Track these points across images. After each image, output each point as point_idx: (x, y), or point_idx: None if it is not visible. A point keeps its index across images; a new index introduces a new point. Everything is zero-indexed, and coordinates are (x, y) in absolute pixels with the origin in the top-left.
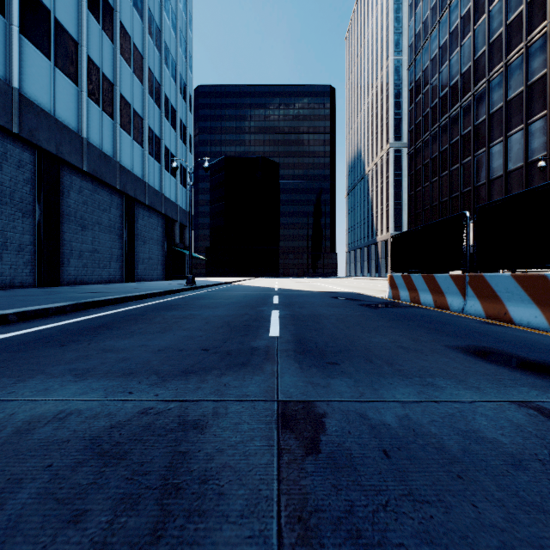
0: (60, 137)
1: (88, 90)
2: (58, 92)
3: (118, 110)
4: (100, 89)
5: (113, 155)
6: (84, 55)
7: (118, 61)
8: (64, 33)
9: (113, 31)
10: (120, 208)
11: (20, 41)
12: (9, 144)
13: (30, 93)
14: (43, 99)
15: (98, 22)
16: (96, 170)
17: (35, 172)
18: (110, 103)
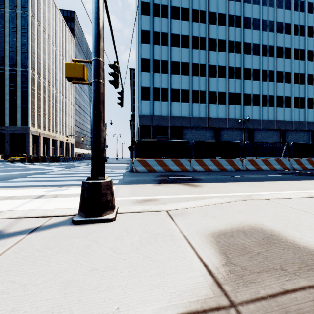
0: (285, 124)
1: (294, 106)
2: (285, 113)
3: (306, 104)
4: (298, 103)
5: (304, 119)
6: (292, 98)
7: (306, 89)
8: (286, 98)
9: (304, 80)
10: (308, 135)
11: (276, 109)
12: (274, 131)
13: (278, 118)
14: (281, 118)
15: (297, 84)
16: (297, 127)
17: (279, 135)
18: (302, 104)
